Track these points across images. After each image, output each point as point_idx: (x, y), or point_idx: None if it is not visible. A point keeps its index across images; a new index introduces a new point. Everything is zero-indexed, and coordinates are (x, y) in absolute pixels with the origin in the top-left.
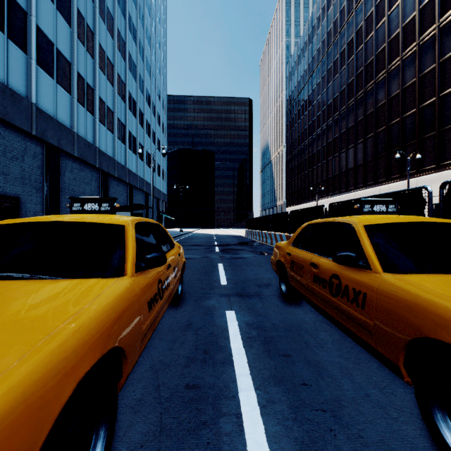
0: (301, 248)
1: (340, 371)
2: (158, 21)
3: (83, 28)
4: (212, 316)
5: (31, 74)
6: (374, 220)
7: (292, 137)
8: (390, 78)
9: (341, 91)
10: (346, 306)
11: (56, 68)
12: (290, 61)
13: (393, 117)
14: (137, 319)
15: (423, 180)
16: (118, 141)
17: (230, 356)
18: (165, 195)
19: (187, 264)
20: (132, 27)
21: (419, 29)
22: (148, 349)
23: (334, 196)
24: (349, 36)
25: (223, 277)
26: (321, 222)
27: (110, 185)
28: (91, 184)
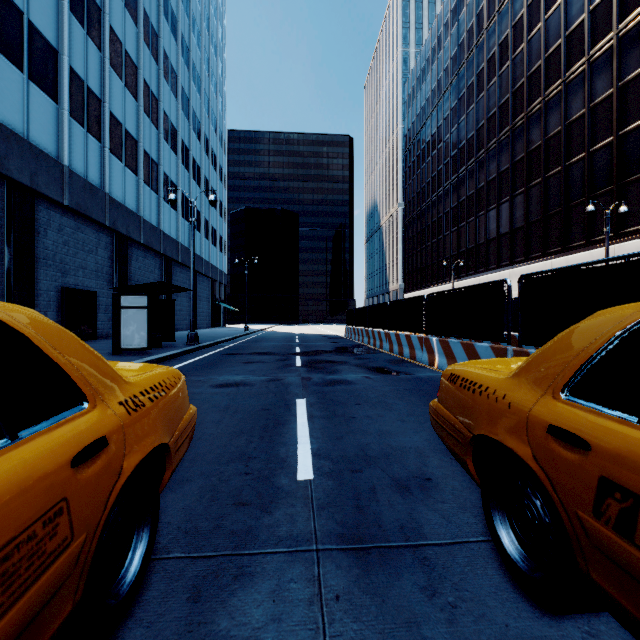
0: None
1: None
2: (214, 13)
3: None
4: None
5: None
6: None
7: (413, 189)
8: (568, 92)
9: (489, 118)
10: None
11: (28, 53)
12: (410, 78)
13: (574, 152)
14: None
15: (626, 248)
16: (145, 187)
17: None
18: (225, 275)
19: (231, 400)
20: (169, 14)
21: (618, 11)
22: None
23: (478, 275)
24: (502, 32)
25: (305, 445)
26: None
27: (131, 256)
28: (98, 254)
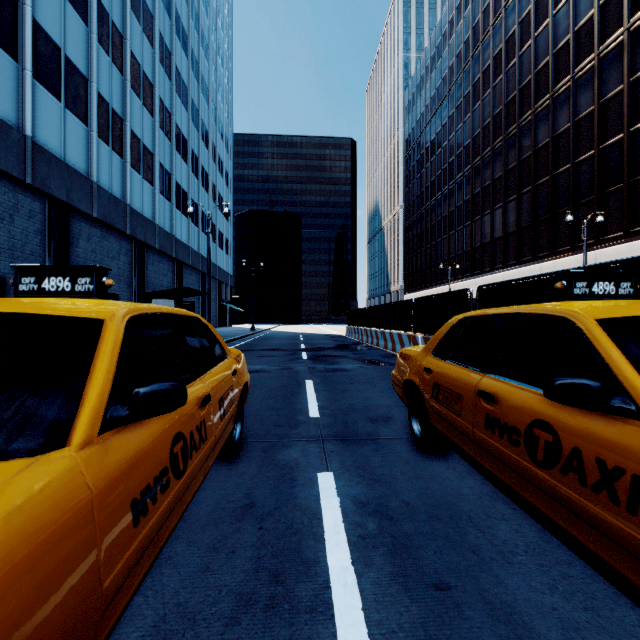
0: (452, 361)
1: (563, 634)
2: (221, 25)
3: (107, 28)
4: (292, 484)
5: (24, 92)
6: (613, 309)
7: (413, 193)
8: (555, 106)
9: (484, 127)
10: (578, 495)
11: (65, 84)
12: (410, 85)
13: (561, 163)
14: (82, 569)
15: (606, 253)
16: (159, 196)
17: (325, 591)
18: (231, 276)
19: (256, 381)
20: (181, 32)
21: (599, 34)
22: (159, 572)
23: (474, 277)
24: (496, 46)
25: (314, 403)
26: (491, 314)
27: (148, 261)
28: (120, 260)
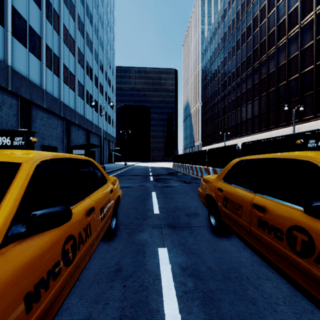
0: (234, 185)
1: None
2: (109, 11)
3: (50, 11)
4: (144, 255)
5: (7, 43)
6: None
7: (206, 96)
8: (278, 52)
9: (242, 63)
10: None
11: (29, 39)
12: (205, 42)
13: (281, 80)
14: None
15: (304, 126)
16: (78, 97)
17: None
18: (114, 138)
19: (126, 192)
20: (89, 14)
21: (301, 15)
22: (60, 319)
23: (237, 138)
24: (248, 22)
25: (156, 205)
26: (258, 158)
27: (72, 130)
28: (57, 129)
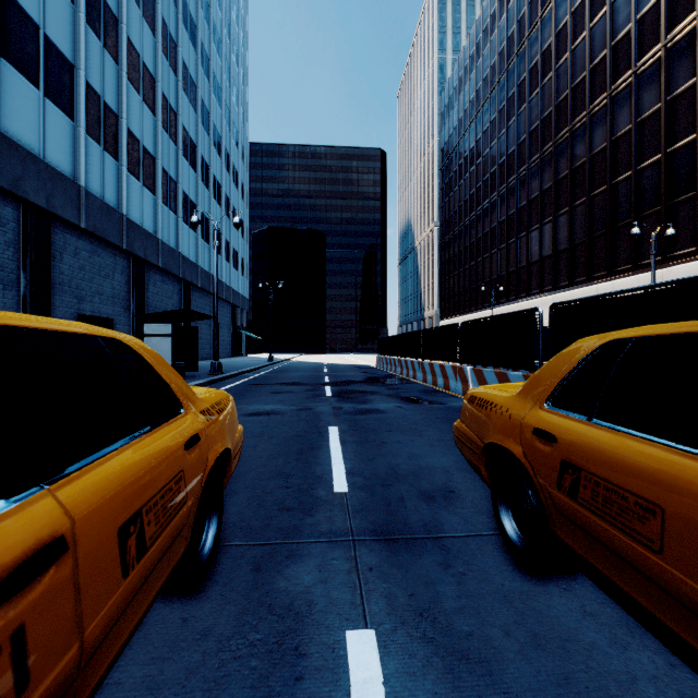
0: (604, 422)
1: None
2: (235, 18)
3: (98, 8)
4: (297, 668)
5: None
6: None
7: (450, 207)
8: (614, 106)
9: (531, 132)
10: None
11: (44, 69)
12: (447, 88)
13: (620, 170)
14: None
15: (674, 272)
16: (163, 207)
17: None
18: (247, 300)
19: (264, 428)
20: (188, 21)
21: (667, 21)
22: None
23: (519, 301)
24: (545, 41)
25: (339, 465)
26: None
27: (149, 281)
28: (115, 279)
